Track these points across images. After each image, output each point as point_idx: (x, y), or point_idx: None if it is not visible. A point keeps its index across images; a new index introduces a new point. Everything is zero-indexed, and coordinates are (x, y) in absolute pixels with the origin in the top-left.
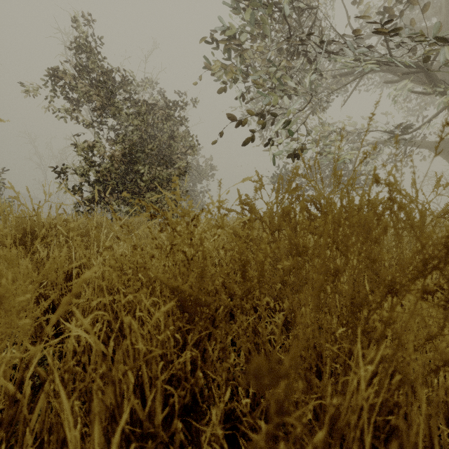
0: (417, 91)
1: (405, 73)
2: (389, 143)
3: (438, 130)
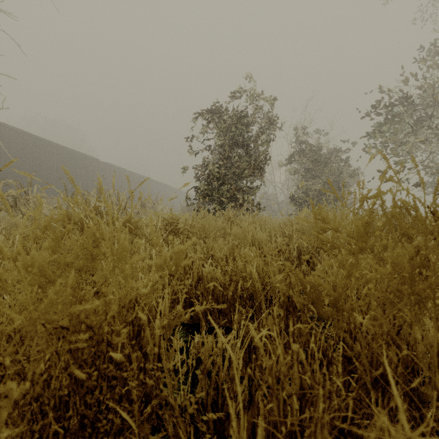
0: None
1: None
2: None
3: None
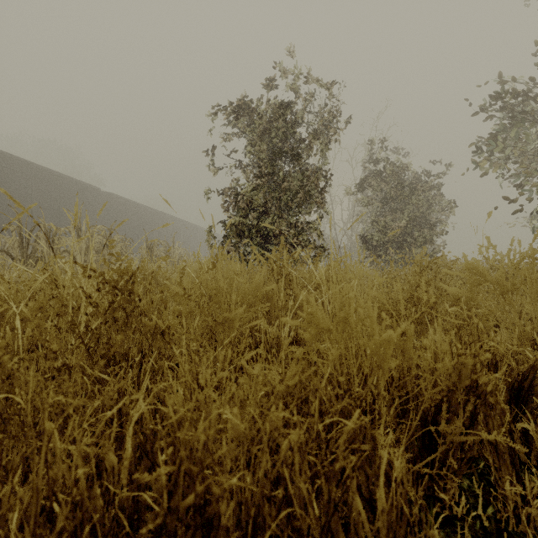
0: None
1: None
2: None
3: None
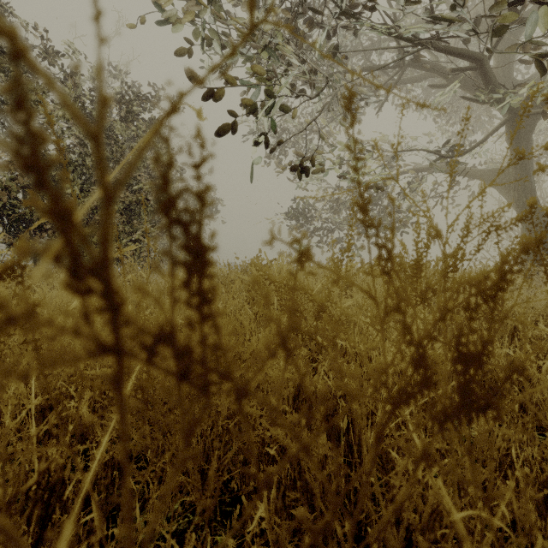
0: (472, 97)
1: (458, 69)
2: (433, 171)
3: (487, 161)
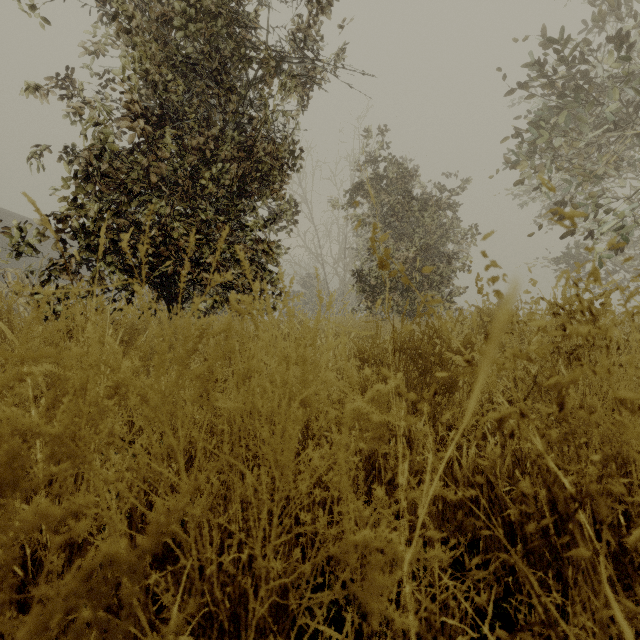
0: None
1: None
2: None
3: None
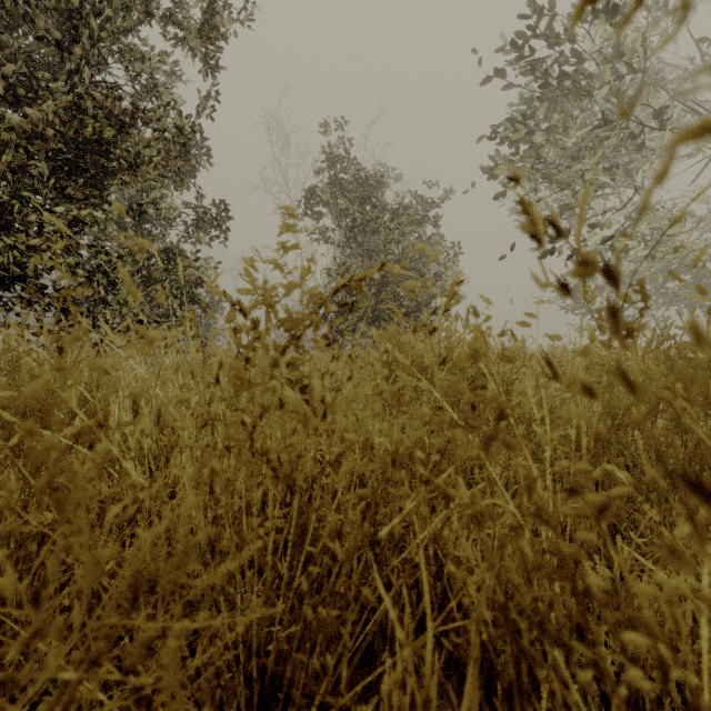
0: None
1: None
2: None
3: None
